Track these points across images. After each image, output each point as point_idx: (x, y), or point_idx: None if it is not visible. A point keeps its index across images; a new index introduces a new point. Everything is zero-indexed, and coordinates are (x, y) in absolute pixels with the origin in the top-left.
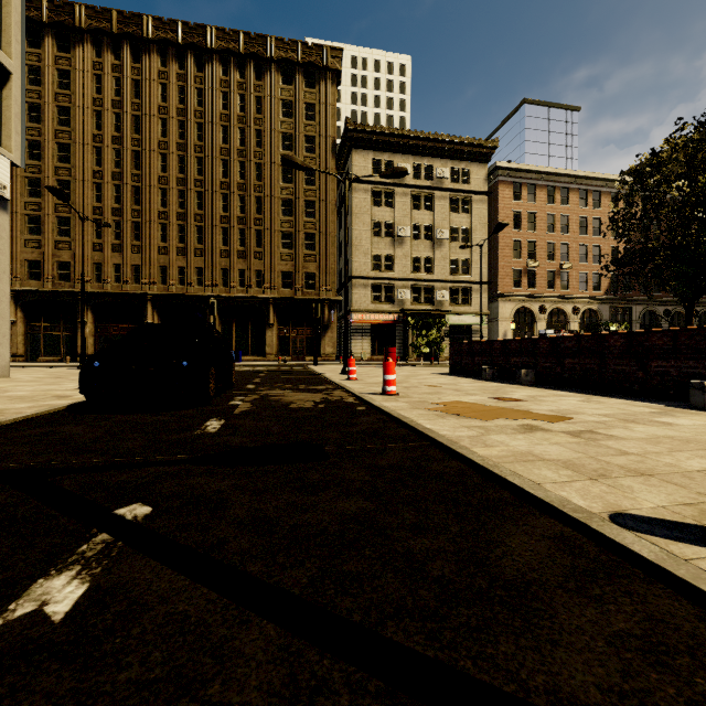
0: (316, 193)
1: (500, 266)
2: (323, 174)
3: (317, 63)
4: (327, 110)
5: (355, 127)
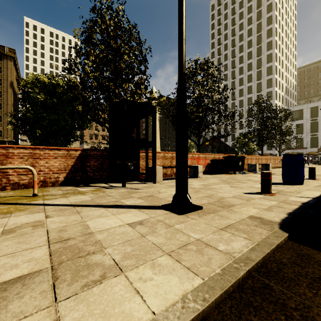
0: (2, 100)
1: (84, 132)
2: (6, 94)
3: (2, 52)
4: (7, 70)
5: (20, 79)
